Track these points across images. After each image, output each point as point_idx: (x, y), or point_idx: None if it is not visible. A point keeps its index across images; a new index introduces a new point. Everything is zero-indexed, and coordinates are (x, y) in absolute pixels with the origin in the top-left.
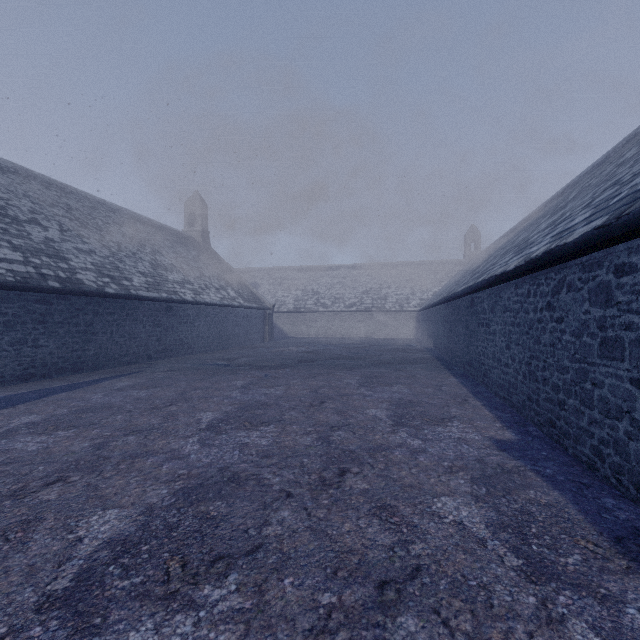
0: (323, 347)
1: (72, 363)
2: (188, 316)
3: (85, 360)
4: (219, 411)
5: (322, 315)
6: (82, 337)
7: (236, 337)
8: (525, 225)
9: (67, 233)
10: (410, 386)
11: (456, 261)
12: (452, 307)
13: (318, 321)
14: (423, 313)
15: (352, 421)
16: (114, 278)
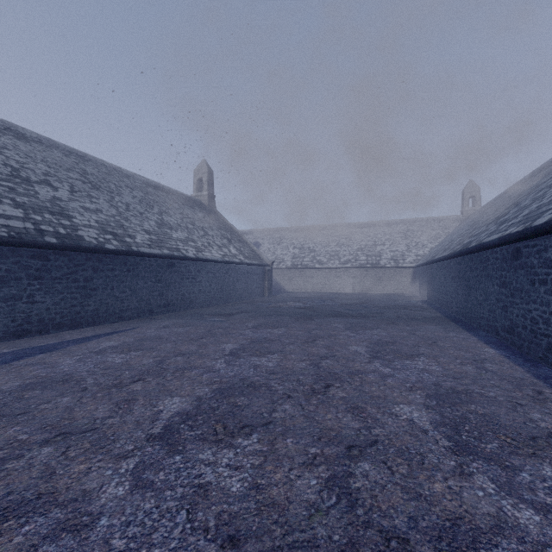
0: (320, 302)
1: (71, 318)
2: (190, 272)
3: (84, 315)
4: (190, 396)
5: (318, 271)
6: (81, 293)
7: (237, 292)
8: (550, 169)
9: (77, 194)
10: (438, 360)
11: (453, 217)
12: (472, 261)
13: (314, 277)
14: (421, 269)
15: (379, 433)
16: (117, 235)
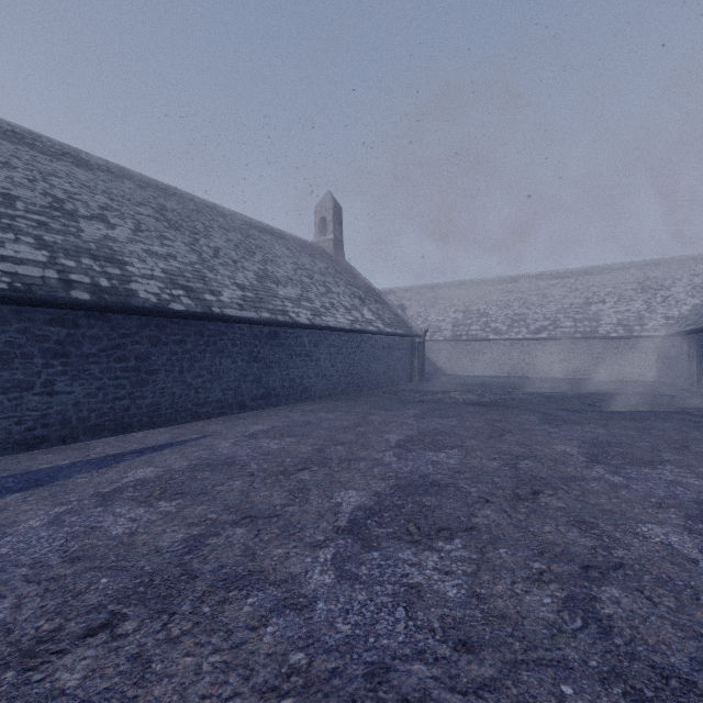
0: (505, 394)
1: (114, 418)
2: (302, 346)
3: (137, 413)
4: None
5: (493, 345)
6: (131, 378)
7: (373, 375)
8: None
9: (143, 233)
10: None
11: None
12: None
13: (487, 353)
14: (683, 340)
15: None
16: (192, 290)
